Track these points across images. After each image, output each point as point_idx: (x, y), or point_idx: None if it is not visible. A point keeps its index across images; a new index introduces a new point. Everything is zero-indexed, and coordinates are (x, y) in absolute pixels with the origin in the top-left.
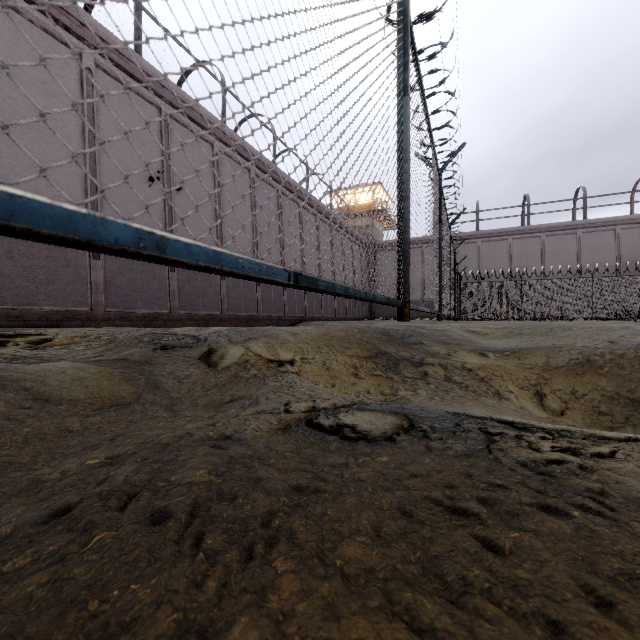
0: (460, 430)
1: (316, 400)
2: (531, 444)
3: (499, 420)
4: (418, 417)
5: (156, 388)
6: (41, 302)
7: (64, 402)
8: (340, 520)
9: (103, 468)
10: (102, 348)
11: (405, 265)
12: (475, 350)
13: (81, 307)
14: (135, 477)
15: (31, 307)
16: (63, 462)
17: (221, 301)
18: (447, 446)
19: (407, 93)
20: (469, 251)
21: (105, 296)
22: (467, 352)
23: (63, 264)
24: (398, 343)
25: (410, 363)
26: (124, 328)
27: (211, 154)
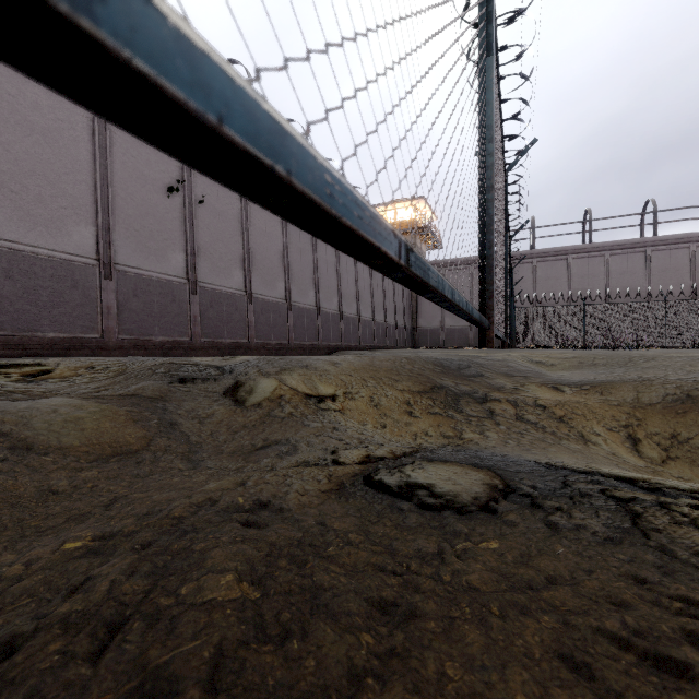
0: (576, 494)
1: (368, 446)
2: (694, 520)
3: (611, 476)
4: (508, 472)
5: (171, 431)
6: (45, 328)
7: (51, 451)
8: (476, 695)
9: (83, 562)
10: (108, 381)
11: (489, 275)
12: (546, 383)
13: (90, 334)
14: (125, 586)
15: (33, 333)
16: (33, 544)
17: (248, 328)
18: (576, 523)
19: (492, 52)
20: (523, 272)
21: (118, 321)
22: (537, 386)
23: (70, 285)
24: (455, 375)
25: (472, 399)
26: (137, 357)
27: None
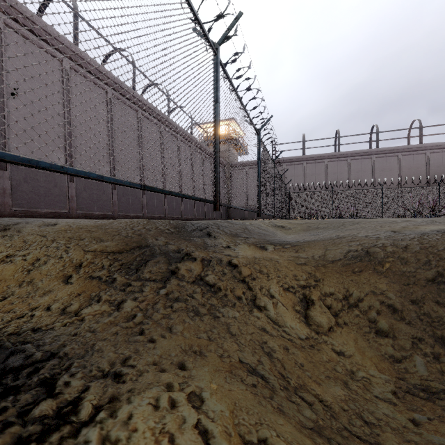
0: None
1: None
2: None
3: None
4: None
5: None
6: None
7: None
8: None
9: None
10: None
11: None
12: (258, 243)
13: None
14: None
15: None
16: None
17: (69, 201)
18: None
19: None
20: (298, 170)
21: None
22: (248, 245)
23: None
24: (180, 236)
25: (166, 259)
26: None
27: (60, 69)
